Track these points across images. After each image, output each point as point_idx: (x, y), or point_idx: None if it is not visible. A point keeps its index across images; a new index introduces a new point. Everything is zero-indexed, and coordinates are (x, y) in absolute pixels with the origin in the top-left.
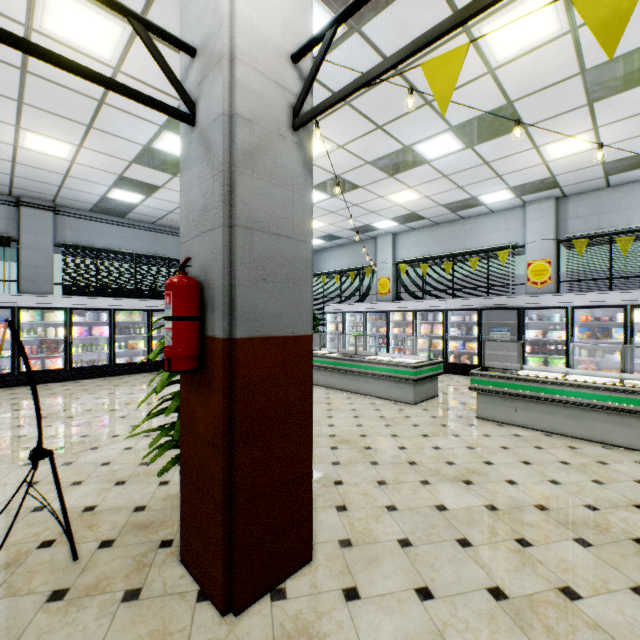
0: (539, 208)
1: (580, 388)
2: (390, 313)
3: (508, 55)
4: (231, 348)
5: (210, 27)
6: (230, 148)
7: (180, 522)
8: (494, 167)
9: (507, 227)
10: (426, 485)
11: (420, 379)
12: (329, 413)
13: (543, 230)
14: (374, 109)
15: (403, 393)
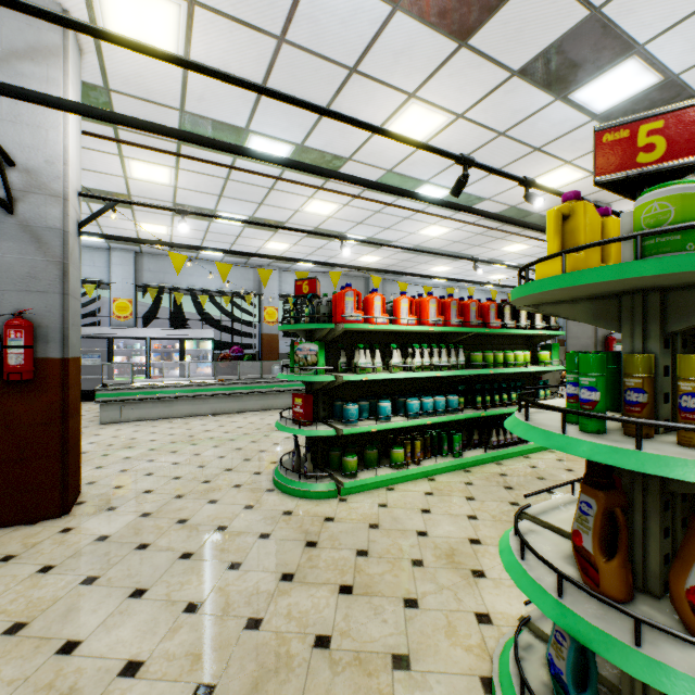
0: (123, 256)
1: (173, 388)
2: None
3: (140, 177)
4: (63, 364)
5: (42, 166)
6: (63, 249)
7: None
8: (99, 219)
9: (94, 264)
10: (109, 455)
11: None
12: None
13: (126, 275)
14: None
15: None
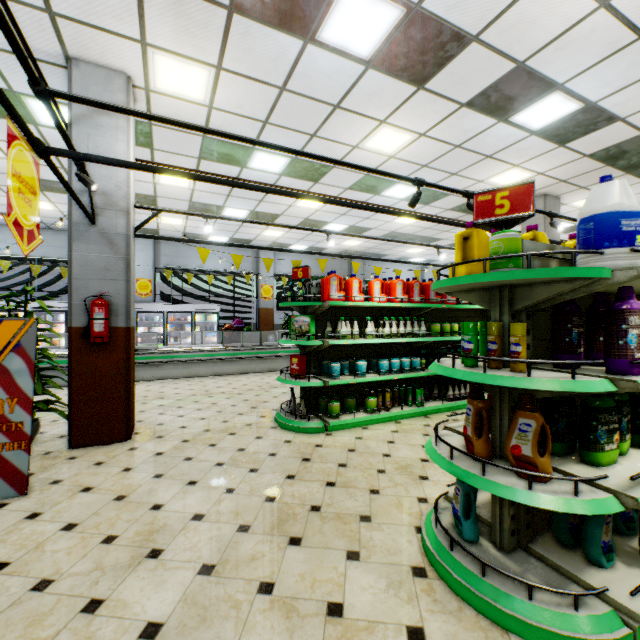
0: (144, 243)
1: (190, 353)
2: None
3: (166, 183)
4: (127, 331)
5: (114, 190)
6: (127, 248)
7: (73, 428)
8: None
9: None
10: (147, 403)
11: None
12: None
13: (147, 259)
14: None
15: None
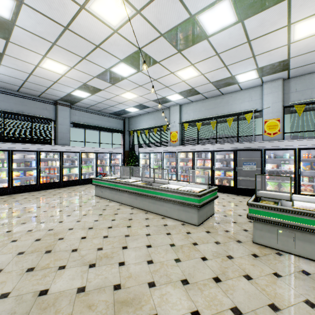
0: (272, 86)
1: None
2: (178, 153)
3: None
4: None
5: None
6: None
7: None
8: (253, 46)
9: (250, 99)
10: None
11: (203, 205)
12: (125, 241)
13: (275, 100)
14: None
15: (189, 216)
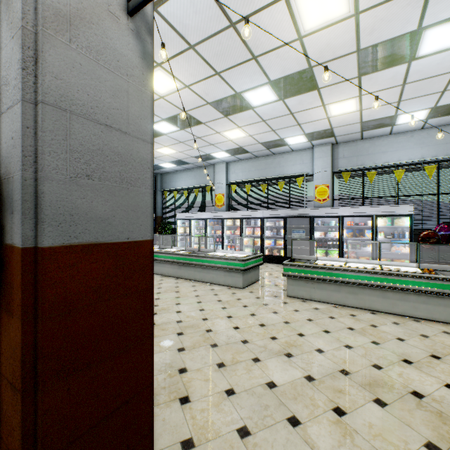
0: (322, 150)
1: (356, 272)
2: (224, 220)
3: (313, 26)
4: (36, 260)
5: None
6: (35, 2)
7: None
8: (296, 117)
9: (302, 162)
10: (257, 362)
11: (247, 269)
12: (177, 300)
13: (324, 165)
14: (213, 56)
15: (235, 280)
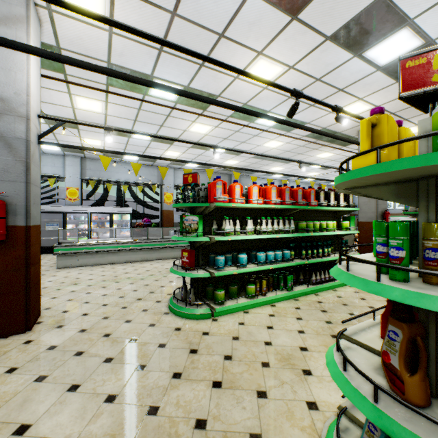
0: (73, 160)
1: (104, 245)
2: None
3: (82, 108)
4: (27, 229)
5: (12, 96)
6: (27, 152)
7: None
8: (57, 136)
9: (54, 165)
10: (61, 289)
11: None
12: None
13: (75, 172)
14: None
15: None
